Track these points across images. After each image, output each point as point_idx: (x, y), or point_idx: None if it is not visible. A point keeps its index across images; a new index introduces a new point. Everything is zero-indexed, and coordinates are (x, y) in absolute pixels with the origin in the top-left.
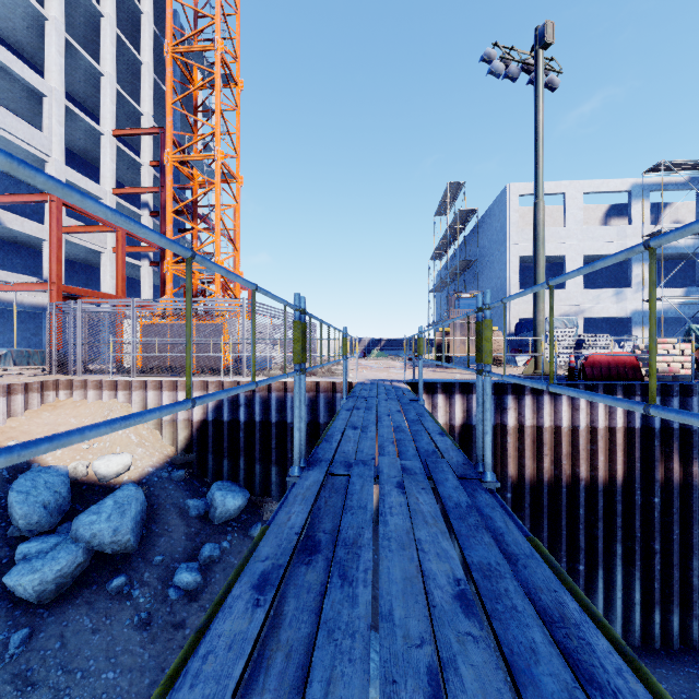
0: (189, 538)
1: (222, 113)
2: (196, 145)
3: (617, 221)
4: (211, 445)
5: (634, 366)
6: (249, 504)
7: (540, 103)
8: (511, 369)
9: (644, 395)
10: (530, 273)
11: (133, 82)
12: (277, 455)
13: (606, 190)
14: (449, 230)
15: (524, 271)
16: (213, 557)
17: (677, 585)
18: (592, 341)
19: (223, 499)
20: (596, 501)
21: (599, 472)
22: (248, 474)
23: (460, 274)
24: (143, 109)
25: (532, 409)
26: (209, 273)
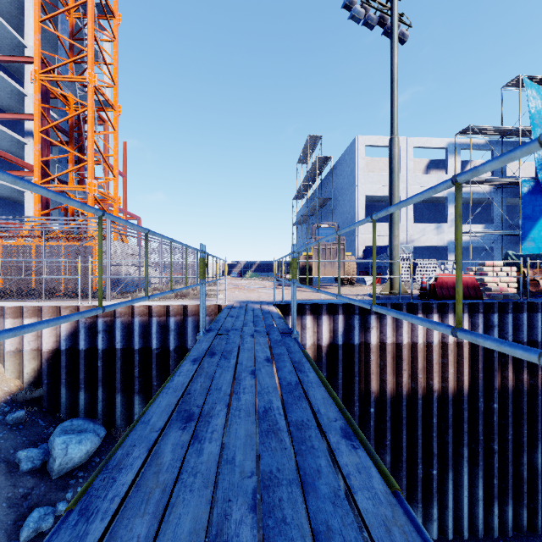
0: (13, 504)
1: (95, 38)
2: (69, 69)
3: (435, 172)
4: (64, 376)
5: (474, 286)
6: (107, 440)
7: (395, 48)
8: (362, 288)
9: (485, 312)
10: (372, 210)
11: (18, 17)
12: (141, 384)
13: (430, 146)
14: (309, 175)
15: (368, 208)
16: (41, 528)
17: (512, 480)
18: (423, 264)
19: (64, 447)
20: (447, 410)
21: (449, 383)
22: (108, 405)
23: (317, 210)
24: (27, 42)
25: (392, 327)
26: (82, 196)
